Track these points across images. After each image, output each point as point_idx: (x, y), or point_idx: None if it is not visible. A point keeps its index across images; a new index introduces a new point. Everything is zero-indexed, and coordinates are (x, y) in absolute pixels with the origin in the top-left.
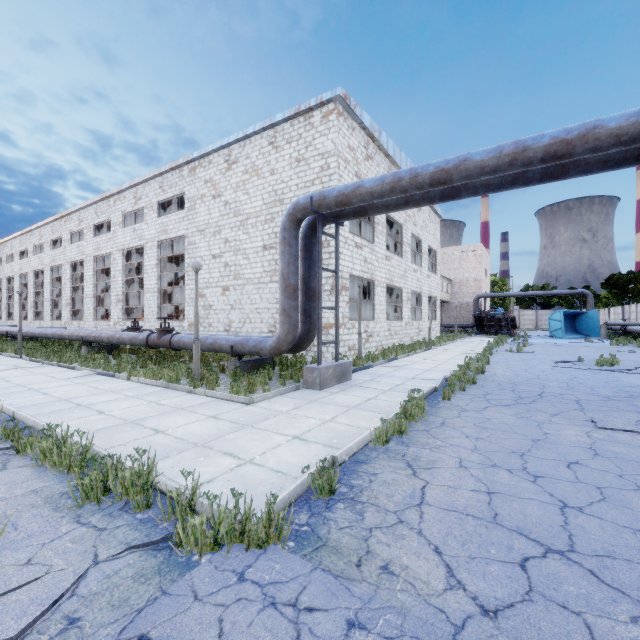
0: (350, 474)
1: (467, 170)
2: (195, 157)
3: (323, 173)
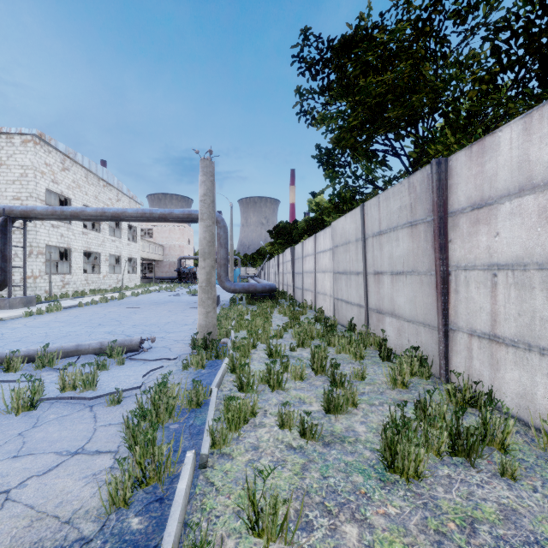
0: (8, 321)
1: (85, 214)
2: None
3: (23, 178)
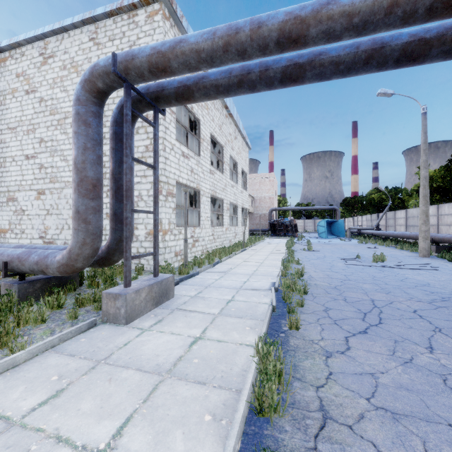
0: None
1: (330, 19)
2: (3, 46)
3: None
